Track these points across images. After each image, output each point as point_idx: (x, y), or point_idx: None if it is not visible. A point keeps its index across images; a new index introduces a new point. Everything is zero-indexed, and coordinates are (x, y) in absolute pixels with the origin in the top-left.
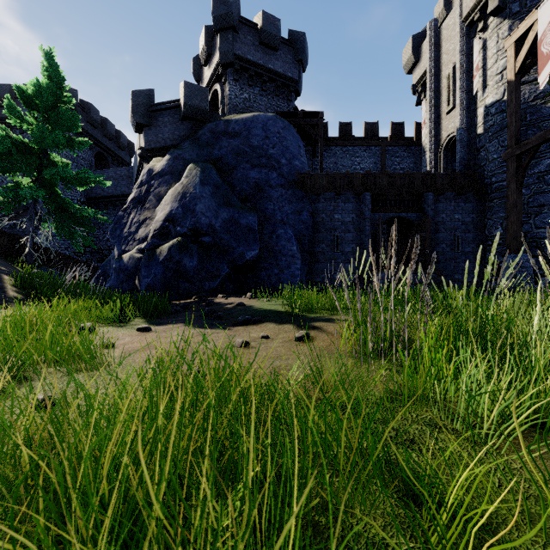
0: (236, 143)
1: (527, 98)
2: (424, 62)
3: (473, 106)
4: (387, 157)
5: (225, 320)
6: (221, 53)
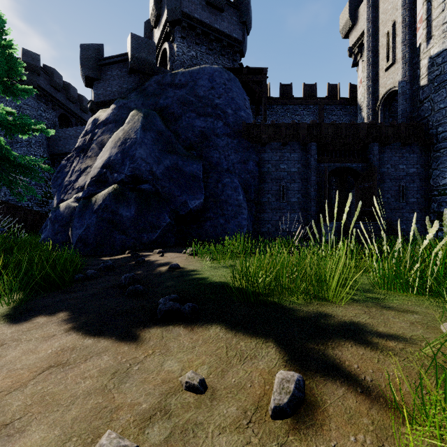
0: (182, 93)
1: None
2: (362, 24)
3: (415, 59)
4: (324, 115)
5: (142, 299)
6: (168, 10)
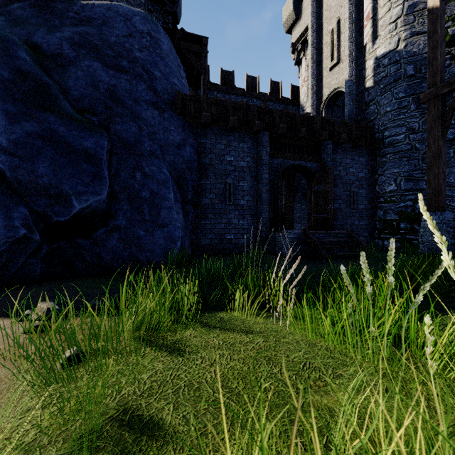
0: (79, 30)
1: (421, 49)
2: (306, 18)
3: (361, 59)
4: None
5: None
6: None
